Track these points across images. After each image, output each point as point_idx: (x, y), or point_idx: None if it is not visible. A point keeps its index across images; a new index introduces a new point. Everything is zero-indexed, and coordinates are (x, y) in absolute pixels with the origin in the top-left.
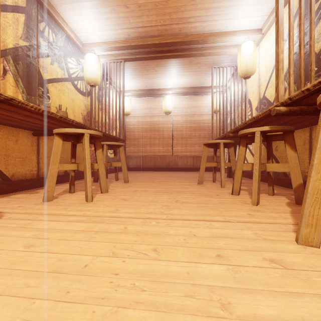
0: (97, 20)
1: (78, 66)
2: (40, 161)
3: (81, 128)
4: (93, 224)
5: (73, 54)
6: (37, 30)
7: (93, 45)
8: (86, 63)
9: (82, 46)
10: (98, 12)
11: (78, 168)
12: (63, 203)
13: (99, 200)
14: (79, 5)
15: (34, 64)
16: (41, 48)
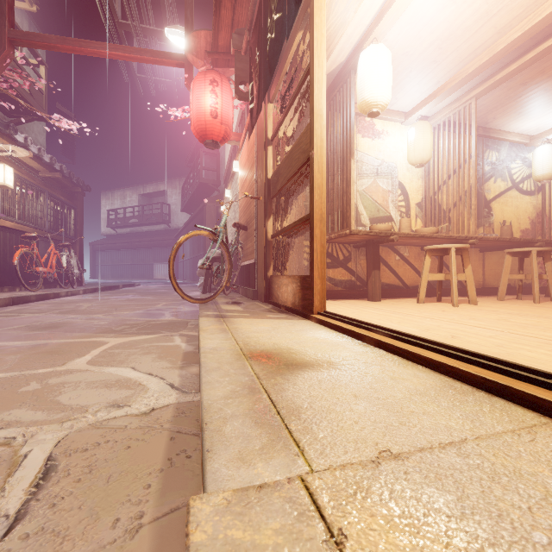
0: (549, 113)
1: (523, 166)
2: (484, 273)
3: (528, 242)
4: (537, 307)
5: (517, 156)
6: (482, 162)
7: (545, 134)
8: (535, 161)
9: (528, 141)
10: (550, 108)
11: (525, 278)
12: (514, 302)
13: (546, 304)
14: (526, 115)
15: (480, 192)
16: (485, 175)
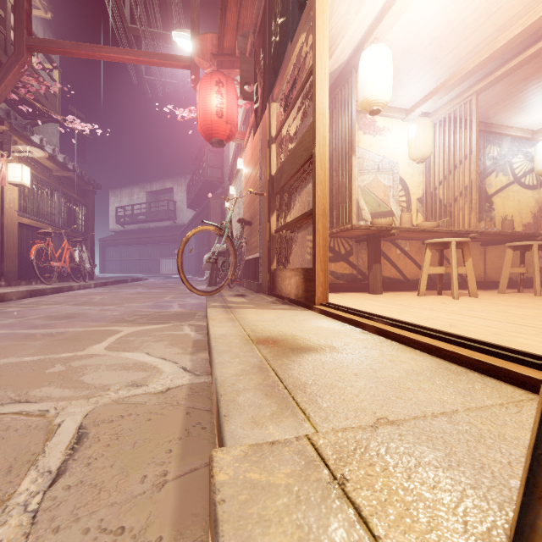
0: None
1: (525, 160)
2: (486, 267)
3: (529, 236)
4: (538, 300)
5: (519, 151)
6: (483, 157)
7: None
8: (537, 155)
9: (530, 136)
10: None
11: (527, 271)
12: (515, 295)
13: None
14: (528, 110)
15: (482, 186)
16: (487, 170)
